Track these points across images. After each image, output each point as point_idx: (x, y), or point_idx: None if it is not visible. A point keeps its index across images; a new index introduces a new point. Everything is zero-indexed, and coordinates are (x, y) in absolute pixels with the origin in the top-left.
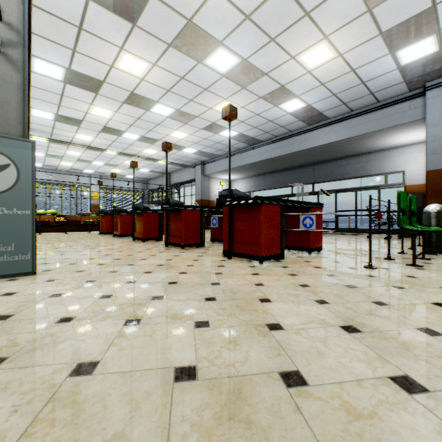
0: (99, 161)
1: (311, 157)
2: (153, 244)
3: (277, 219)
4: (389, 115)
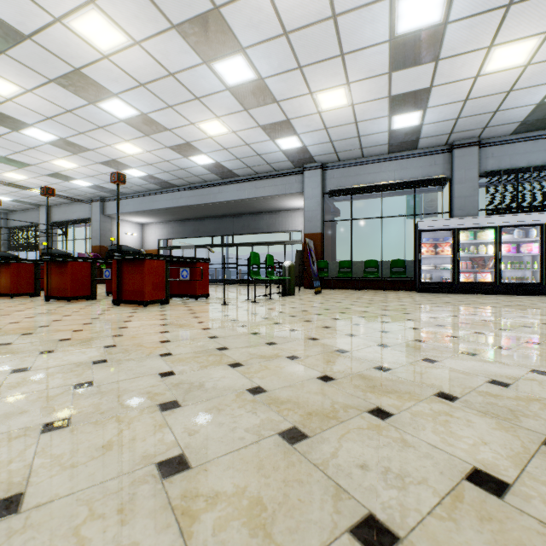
0: None
1: (228, 209)
2: (28, 300)
3: (162, 272)
4: (283, 184)
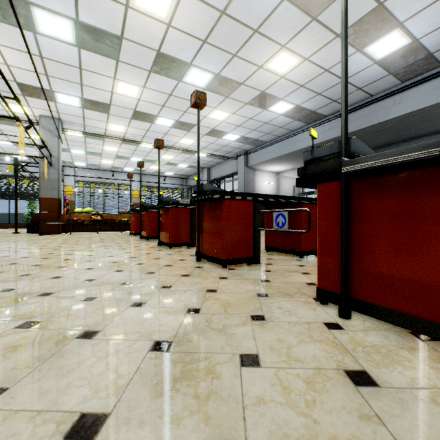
0: (137, 157)
1: (398, 131)
2: (180, 254)
3: None
4: None
